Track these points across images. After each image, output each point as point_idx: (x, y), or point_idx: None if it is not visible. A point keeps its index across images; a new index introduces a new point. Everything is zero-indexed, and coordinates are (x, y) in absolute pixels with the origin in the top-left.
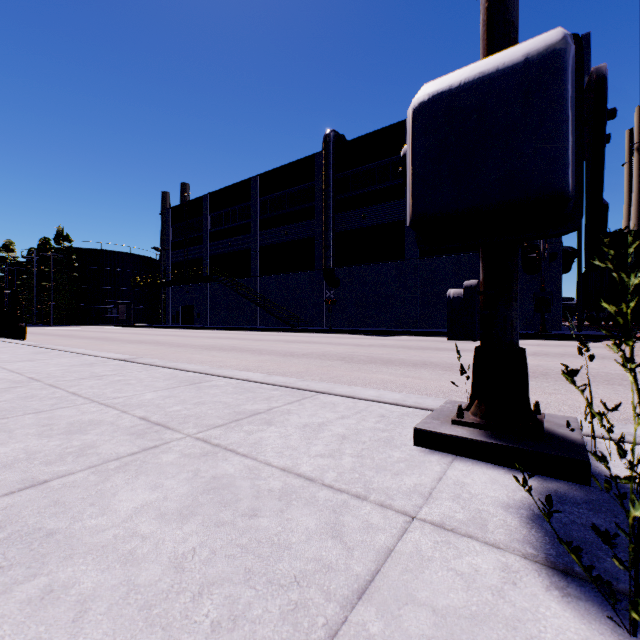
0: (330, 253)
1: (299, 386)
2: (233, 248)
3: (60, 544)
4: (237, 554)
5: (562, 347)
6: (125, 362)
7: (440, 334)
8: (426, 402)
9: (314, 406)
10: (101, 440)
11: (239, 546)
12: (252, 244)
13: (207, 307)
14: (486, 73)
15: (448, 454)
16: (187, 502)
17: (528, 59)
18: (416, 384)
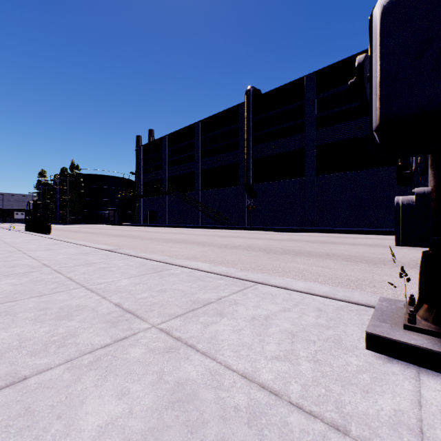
0: (250, 173)
1: (239, 276)
2: (183, 171)
3: None
4: None
5: None
6: (110, 252)
7: (332, 231)
8: (355, 296)
9: (256, 297)
10: (81, 328)
11: None
12: (196, 168)
13: (165, 212)
14: None
15: (408, 363)
16: (152, 421)
17: None
18: (327, 273)
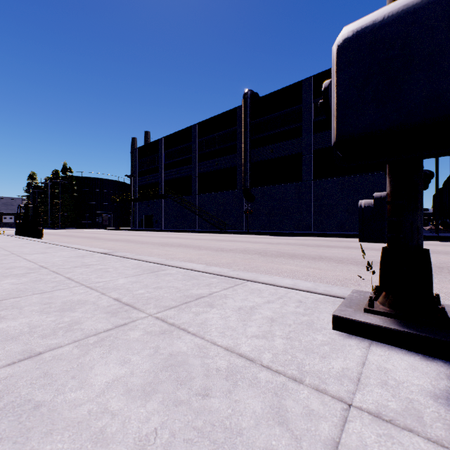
0: (248, 177)
1: (231, 275)
2: (180, 175)
3: (43, 418)
4: (194, 438)
5: (425, 245)
6: (106, 255)
7: (329, 235)
8: (333, 290)
9: (244, 292)
10: (85, 317)
11: (195, 429)
12: (193, 172)
13: (162, 216)
14: (410, 5)
15: (364, 338)
16: (149, 378)
17: None
18: (317, 273)
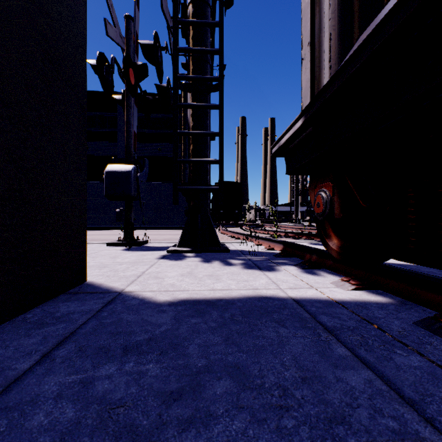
0: None
1: None
2: None
3: None
4: None
5: None
6: None
7: (139, 228)
8: None
9: None
10: None
11: None
12: None
13: None
14: (119, 171)
15: (115, 247)
16: None
17: (126, 171)
18: None
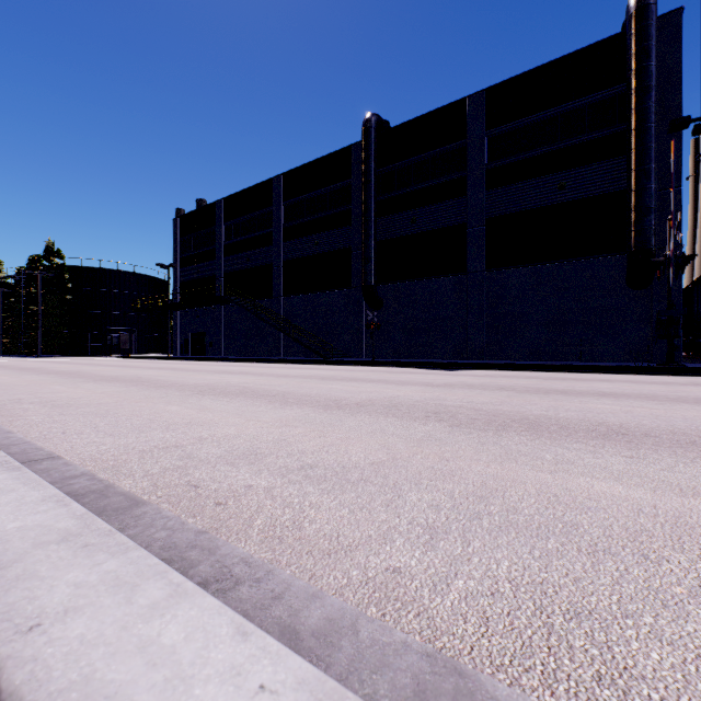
0: (371, 266)
1: None
2: (252, 263)
3: None
4: None
5: None
6: None
7: (523, 367)
8: None
9: None
10: None
11: None
12: (275, 258)
13: (221, 334)
14: None
15: None
16: None
17: None
18: None
